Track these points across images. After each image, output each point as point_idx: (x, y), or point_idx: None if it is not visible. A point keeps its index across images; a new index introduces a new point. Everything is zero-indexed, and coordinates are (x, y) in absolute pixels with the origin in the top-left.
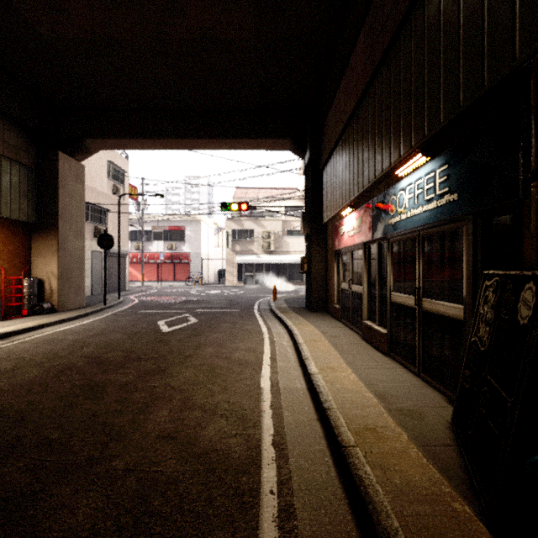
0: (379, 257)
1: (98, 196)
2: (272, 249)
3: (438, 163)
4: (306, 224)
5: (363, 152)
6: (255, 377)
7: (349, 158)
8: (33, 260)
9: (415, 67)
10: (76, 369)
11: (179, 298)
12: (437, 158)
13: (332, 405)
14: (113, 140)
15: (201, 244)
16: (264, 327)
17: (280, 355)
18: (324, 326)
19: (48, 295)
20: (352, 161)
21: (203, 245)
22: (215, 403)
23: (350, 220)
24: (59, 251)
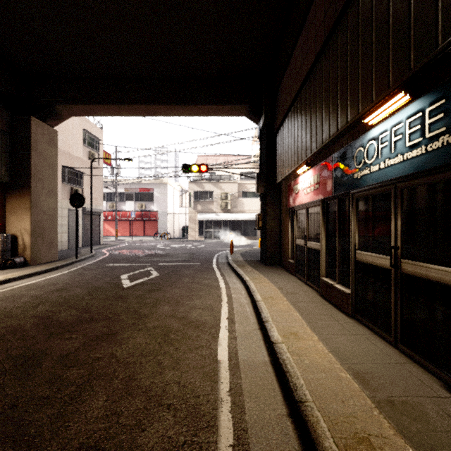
0: (340, 214)
1: (75, 160)
2: (229, 208)
3: (428, 100)
4: (261, 184)
5: (322, 107)
6: (211, 345)
7: (305, 116)
8: (7, 217)
9: None
10: (20, 333)
11: (146, 252)
12: (427, 94)
13: (305, 395)
14: (82, 106)
15: (167, 203)
16: (222, 281)
17: (238, 314)
18: (279, 281)
19: (21, 250)
20: (309, 119)
21: (169, 205)
22: (163, 386)
23: (306, 178)
24: (31, 209)
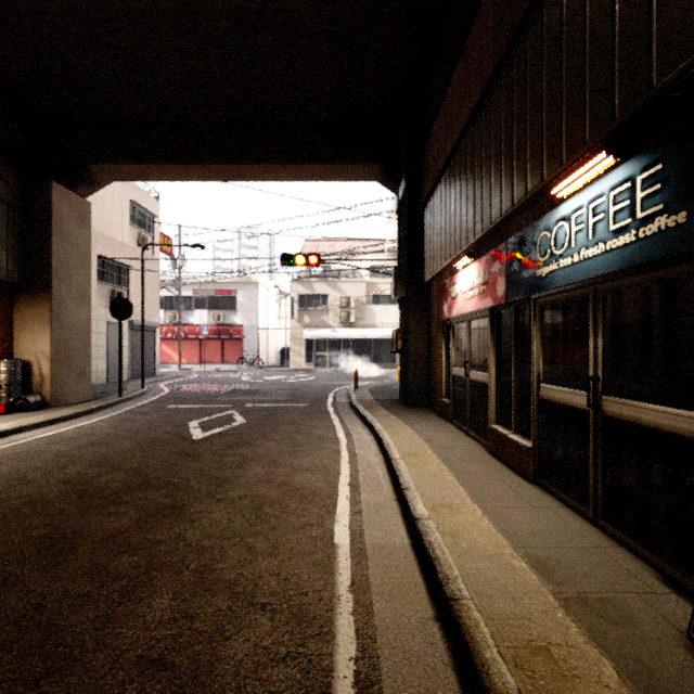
0: (516, 329)
1: (117, 248)
2: (353, 320)
3: (640, 164)
4: (400, 284)
5: (491, 169)
6: (325, 523)
7: (466, 183)
8: (16, 334)
9: (594, 8)
10: (42, 505)
11: (225, 387)
12: (638, 155)
13: (460, 590)
14: (129, 166)
15: (258, 313)
16: (341, 431)
17: (365, 479)
18: (428, 430)
19: (37, 384)
20: (472, 187)
21: (261, 316)
22: (255, 579)
23: (468, 275)
24: (52, 322)
